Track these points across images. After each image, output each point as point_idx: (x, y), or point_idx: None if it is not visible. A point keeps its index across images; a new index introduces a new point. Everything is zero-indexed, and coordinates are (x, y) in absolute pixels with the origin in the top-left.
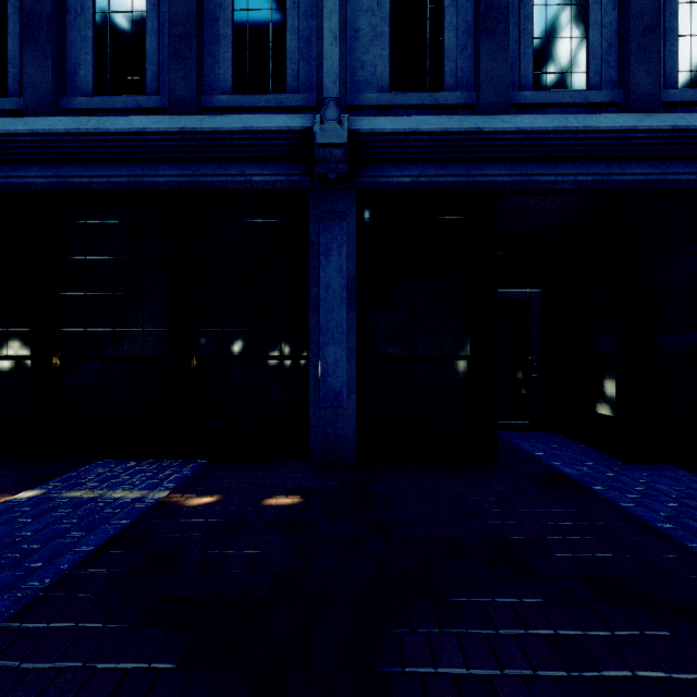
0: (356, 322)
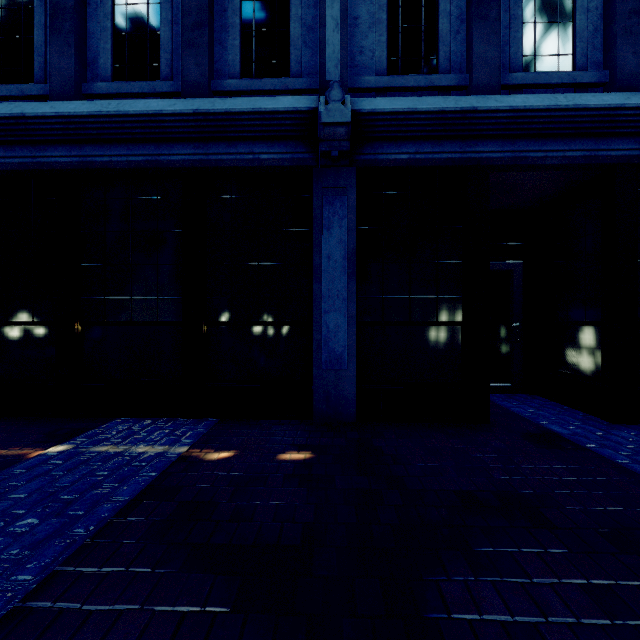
0: (356, 291)
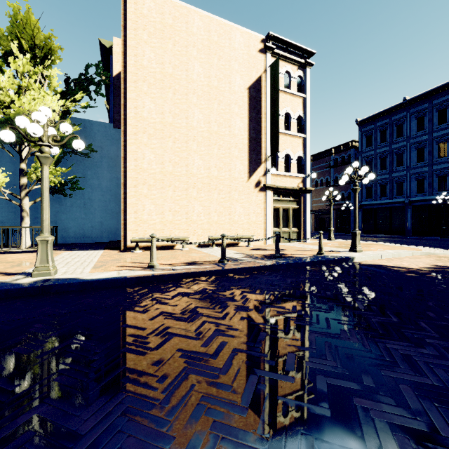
0: (411, 220)
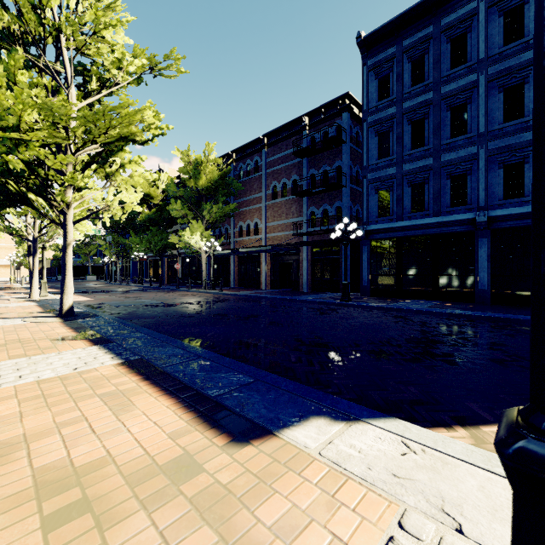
0: (490, 266)
